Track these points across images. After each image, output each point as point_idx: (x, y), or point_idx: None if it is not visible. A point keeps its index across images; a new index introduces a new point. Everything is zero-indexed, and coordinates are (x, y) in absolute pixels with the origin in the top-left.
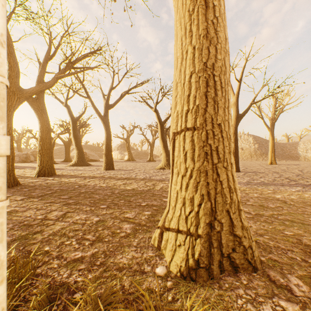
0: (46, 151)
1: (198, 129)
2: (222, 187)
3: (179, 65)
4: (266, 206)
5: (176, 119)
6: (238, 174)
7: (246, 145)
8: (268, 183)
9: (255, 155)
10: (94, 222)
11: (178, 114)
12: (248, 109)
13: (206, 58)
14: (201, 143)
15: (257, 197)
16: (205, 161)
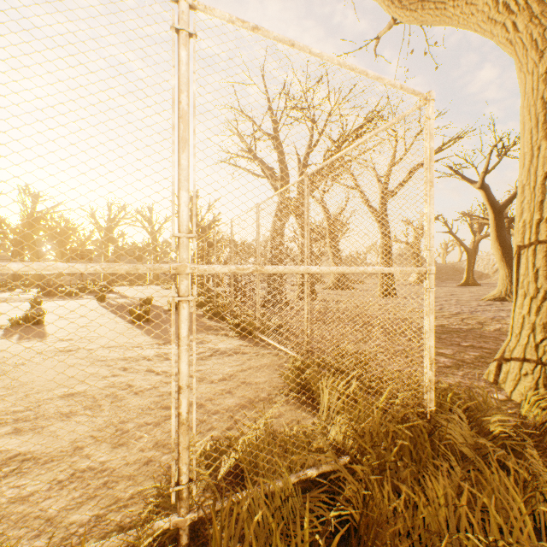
0: None
1: None
2: None
3: (526, 163)
4: None
5: (522, 230)
6: None
7: None
8: None
9: None
10: (398, 349)
11: (525, 224)
12: None
13: None
14: None
15: None
16: None
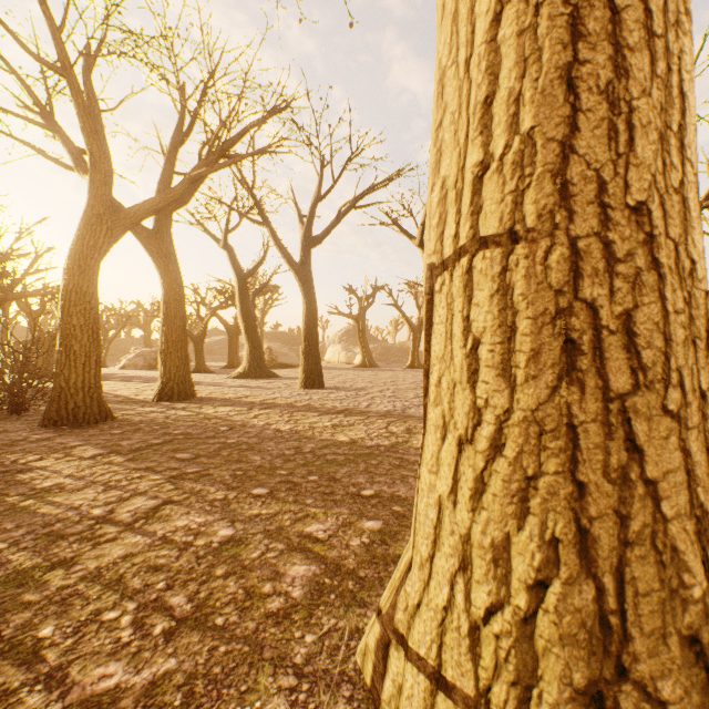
0: (176, 345)
1: (531, 240)
2: (658, 514)
3: None
4: None
5: (439, 213)
6: None
7: None
8: None
9: None
10: (214, 543)
11: (446, 190)
12: None
13: None
14: (548, 299)
15: None
16: (568, 380)
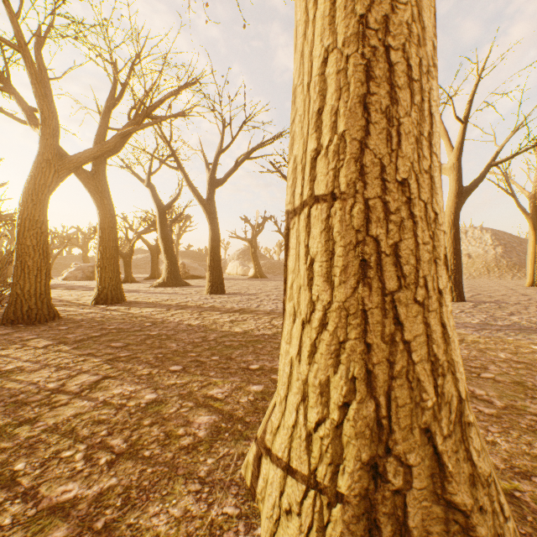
0: (110, 261)
1: (343, 199)
2: (410, 360)
3: (299, 42)
4: (530, 385)
5: (292, 178)
6: (462, 306)
7: (477, 249)
8: (531, 328)
9: (496, 268)
10: (142, 404)
11: (296, 164)
12: (482, 177)
13: (365, 3)
14: (352, 235)
15: (506, 359)
16: (362, 283)
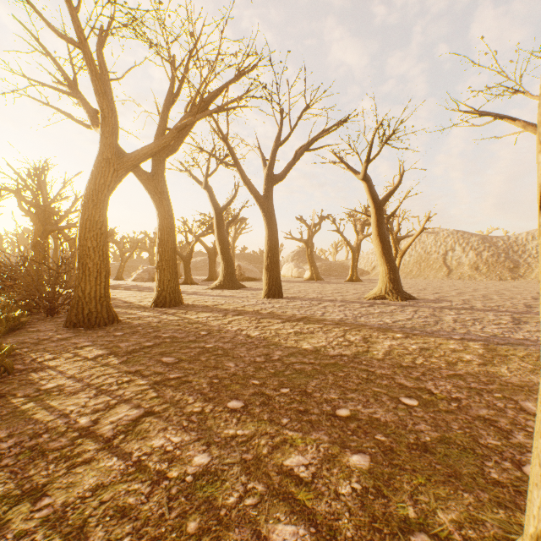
0: (168, 263)
1: None
2: None
3: None
4: None
5: None
6: None
7: None
8: None
9: None
10: (188, 476)
11: None
12: None
13: None
14: None
15: None
16: None
